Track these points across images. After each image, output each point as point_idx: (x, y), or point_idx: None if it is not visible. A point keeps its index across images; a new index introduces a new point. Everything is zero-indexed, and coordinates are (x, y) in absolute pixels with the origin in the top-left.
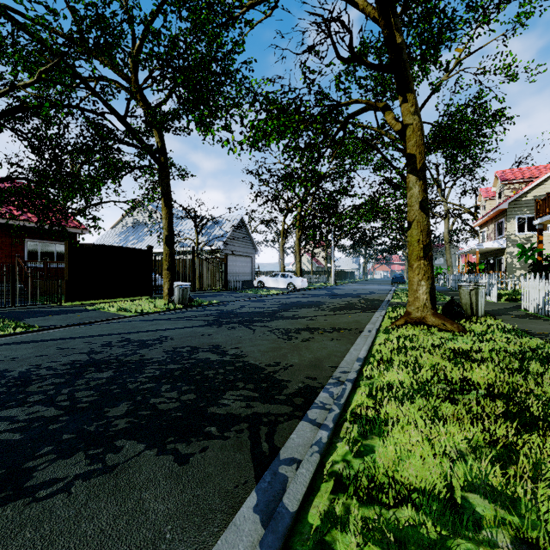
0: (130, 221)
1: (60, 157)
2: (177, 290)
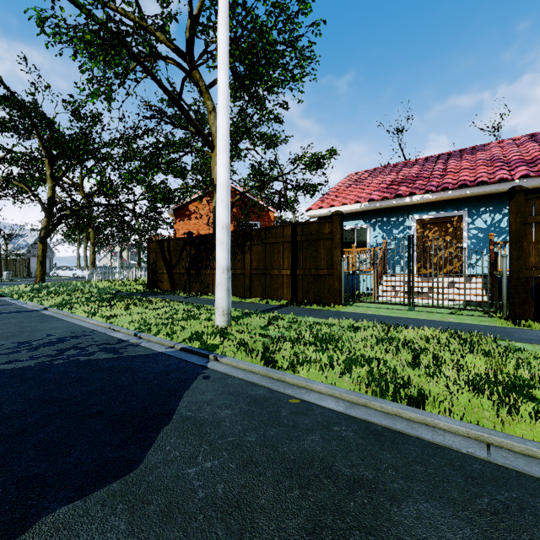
0: None
1: None
2: (6, 275)
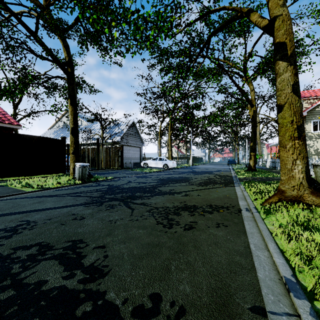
0: (61, 124)
1: None
2: (77, 169)
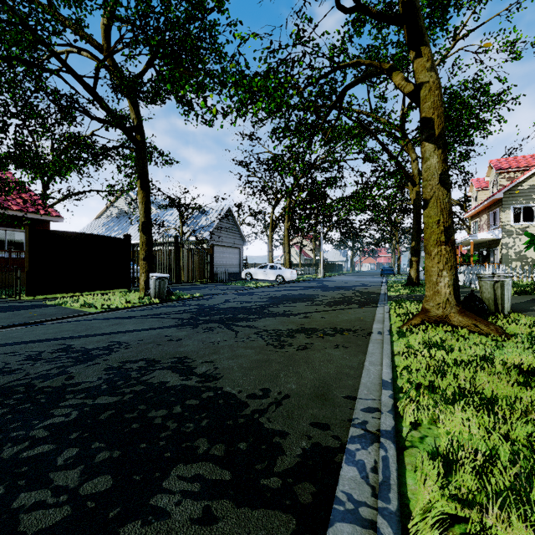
0: (114, 211)
1: (2, 121)
2: (153, 283)
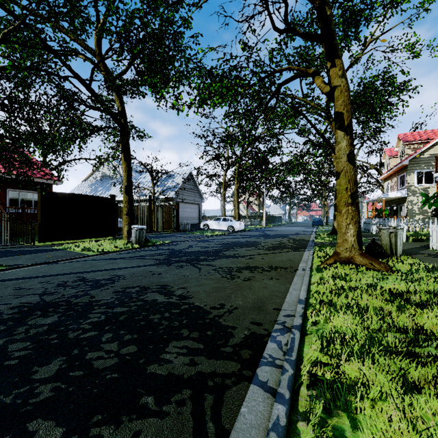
0: (99, 175)
1: (28, 115)
2: (134, 232)
